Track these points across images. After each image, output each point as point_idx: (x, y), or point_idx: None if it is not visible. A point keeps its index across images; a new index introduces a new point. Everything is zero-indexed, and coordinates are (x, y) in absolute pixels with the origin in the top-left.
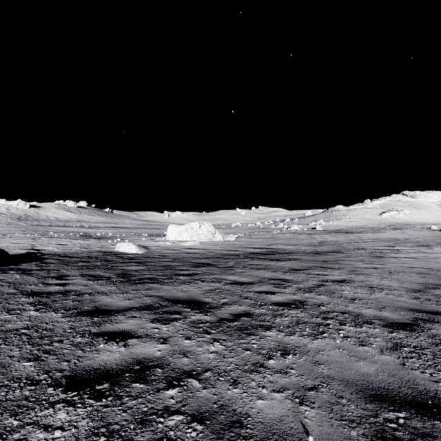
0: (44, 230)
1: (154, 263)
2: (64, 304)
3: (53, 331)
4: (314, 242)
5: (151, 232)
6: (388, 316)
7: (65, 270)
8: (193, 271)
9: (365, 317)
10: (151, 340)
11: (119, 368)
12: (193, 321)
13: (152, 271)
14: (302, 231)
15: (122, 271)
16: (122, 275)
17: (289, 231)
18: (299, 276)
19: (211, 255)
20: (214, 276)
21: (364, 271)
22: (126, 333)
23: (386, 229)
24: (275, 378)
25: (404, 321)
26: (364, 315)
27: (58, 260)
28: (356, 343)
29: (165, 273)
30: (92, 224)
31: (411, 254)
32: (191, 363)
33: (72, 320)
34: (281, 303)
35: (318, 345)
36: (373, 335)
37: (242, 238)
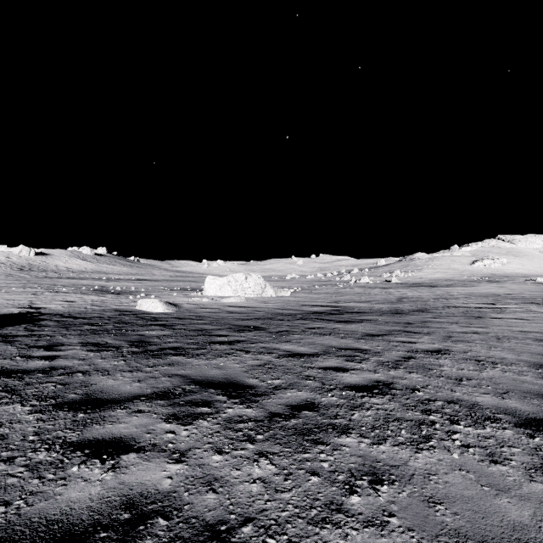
0: (50, 283)
1: (183, 326)
2: (41, 389)
3: (6, 439)
4: (391, 298)
5: (185, 286)
6: (517, 407)
7: (62, 336)
8: (235, 338)
9: (484, 409)
10: (160, 456)
11: (92, 520)
12: (230, 418)
13: (179, 338)
14: (374, 284)
15: (139, 338)
16: (137, 343)
17: (357, 284)
18: (378, 344)
19: (260, 315)
20: (263, 345)
21: (462, 336)
22: (121, 441)
23: (479, 282)
24: (365, 538)
25: (542, 416)
26: (481, 406)
27: (57, 321)
28: (484, 458)
29: (196, 341)
30: (112, 275)
31: (519, 314)
32: (219, 505)
33: (42, 419)
34: (358, 386)
35: (425, 463)
36: (507, 443)
37: (299, 293)
